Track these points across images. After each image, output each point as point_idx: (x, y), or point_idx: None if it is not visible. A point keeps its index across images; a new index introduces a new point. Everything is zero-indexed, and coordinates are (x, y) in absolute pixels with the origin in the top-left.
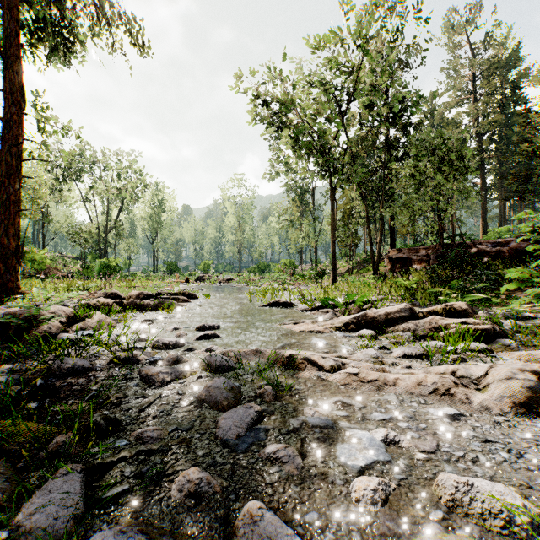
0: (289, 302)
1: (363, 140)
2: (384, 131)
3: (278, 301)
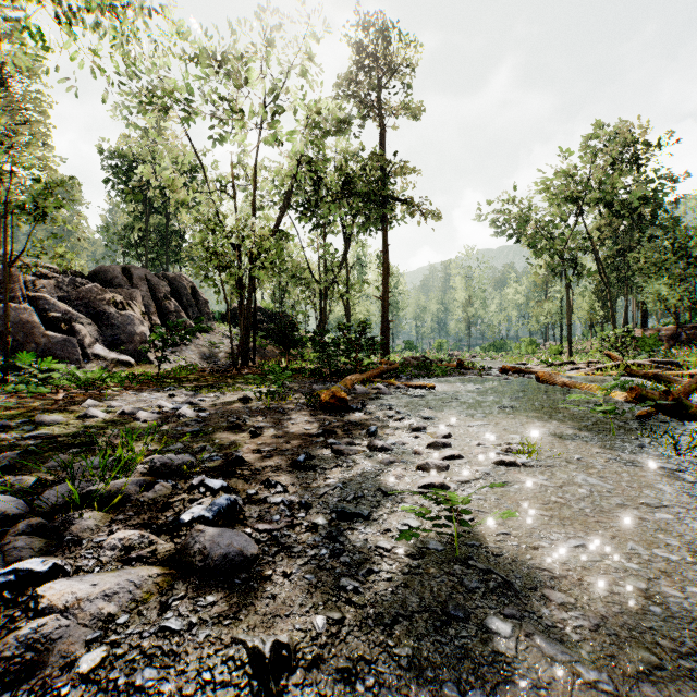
0: (527, 363)
1: (606, 226)
2: (625, 222)
3: (521, 363)
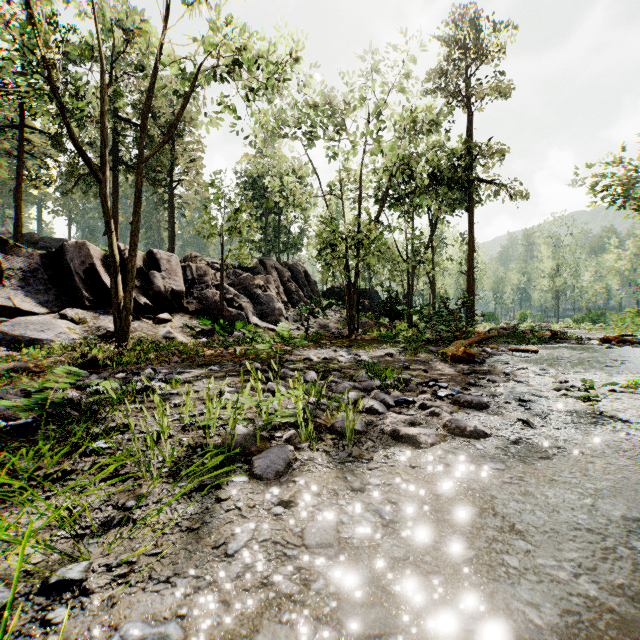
0: (632, 335)
1: None
2: None
3: (624, 334)
